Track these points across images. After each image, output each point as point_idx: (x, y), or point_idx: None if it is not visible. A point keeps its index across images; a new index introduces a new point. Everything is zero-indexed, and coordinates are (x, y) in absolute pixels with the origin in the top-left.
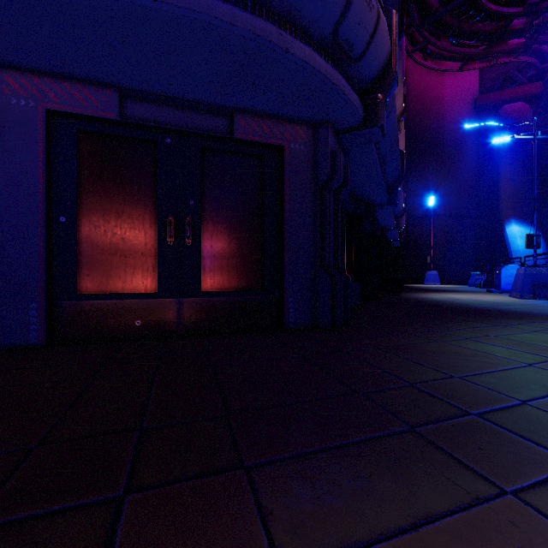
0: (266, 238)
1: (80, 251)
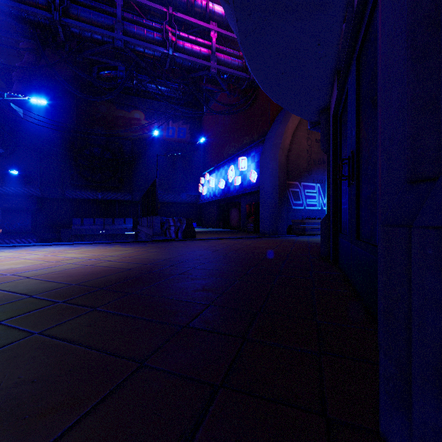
0: None
1: (342, 202)
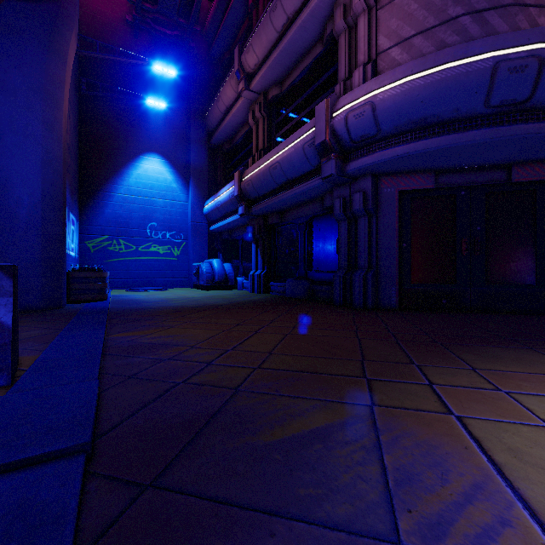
0: (538, 247)
1: (411, 261)
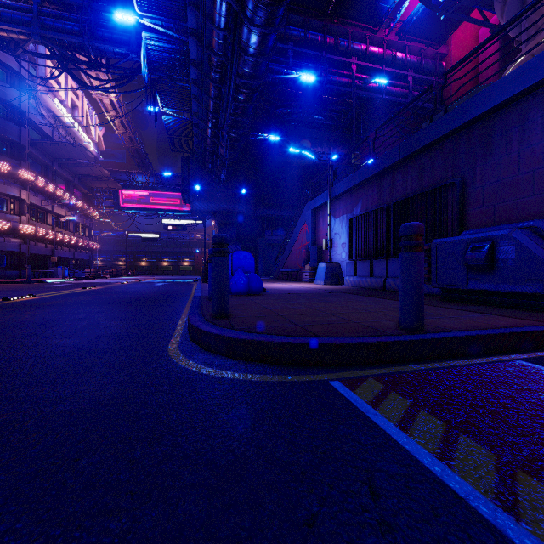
0: None
1: None
